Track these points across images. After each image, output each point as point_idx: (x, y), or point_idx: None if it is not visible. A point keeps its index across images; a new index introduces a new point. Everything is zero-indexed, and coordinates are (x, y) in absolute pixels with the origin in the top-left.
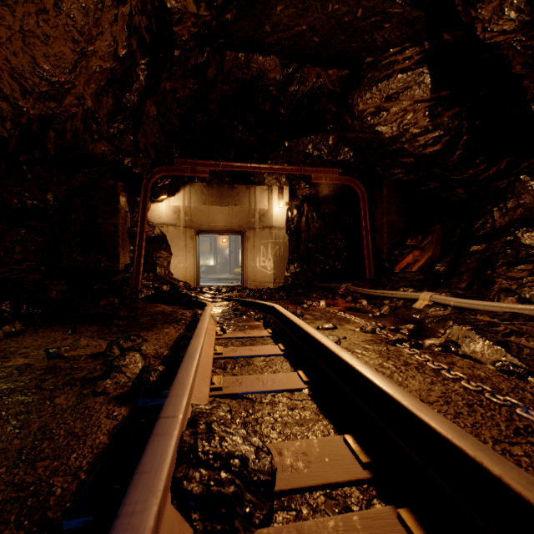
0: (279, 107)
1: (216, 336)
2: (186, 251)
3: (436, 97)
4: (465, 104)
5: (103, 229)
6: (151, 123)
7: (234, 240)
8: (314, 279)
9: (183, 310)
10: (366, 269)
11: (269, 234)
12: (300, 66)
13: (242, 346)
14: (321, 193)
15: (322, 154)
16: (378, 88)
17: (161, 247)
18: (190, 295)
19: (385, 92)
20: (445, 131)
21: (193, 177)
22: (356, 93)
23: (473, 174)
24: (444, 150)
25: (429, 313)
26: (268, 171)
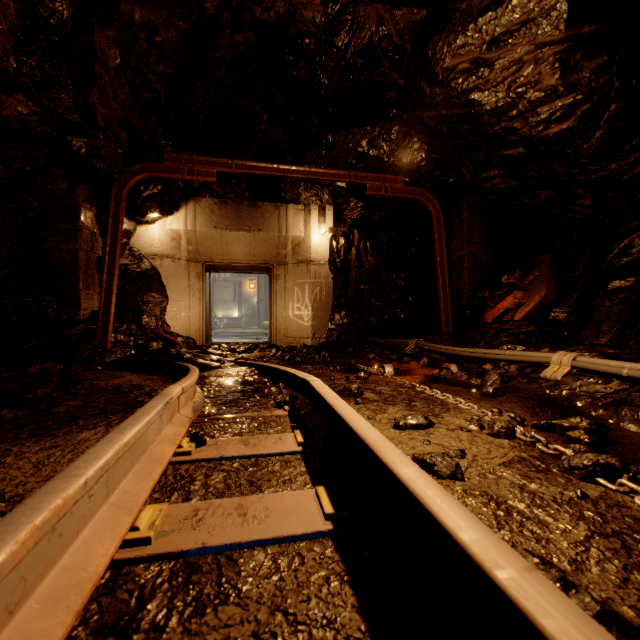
0: (319, 72)
1: (177, 456)
2: (190, 294)
3: (574, 35)
4: (617, 50)
5: (55, 258)
6: (113, 81)
7: (264, 286)
8: (367, 334)
9: (157, 384)
10: (442, 318)
11: (307, 270)
12: (353, 0)
13: (227, 492)
14: (377, 215)
15: (381, 154)
16: (477, 27)
17: (151, 287)
18: (181, 357)
19: (489, 32)
20: (585, 94)
21: (198, 189)
22: (441, 39)
23: (616, 171)
24: (577, 129)
25: (578, 388)
26: (304, 176)
